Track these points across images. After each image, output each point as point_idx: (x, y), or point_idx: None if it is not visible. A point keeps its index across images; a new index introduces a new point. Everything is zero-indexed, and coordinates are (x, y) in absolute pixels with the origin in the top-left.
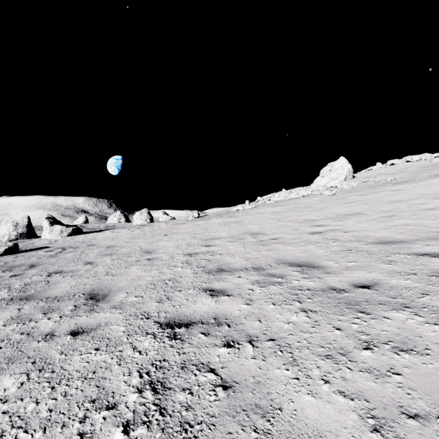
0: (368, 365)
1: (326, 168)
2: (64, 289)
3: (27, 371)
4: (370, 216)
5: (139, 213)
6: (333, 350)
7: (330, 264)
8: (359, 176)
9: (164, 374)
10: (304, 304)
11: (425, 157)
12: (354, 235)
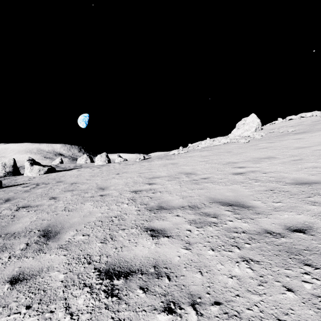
0: None
1: (241, 122)
2: (24, 224)
3: None
4: (281, 159)
5: (100, 156)
6: None
7: (258, 204)
8: (265, 128)
9: None
10: (243, 251)
11: (316, 114)
12: (272, 176)
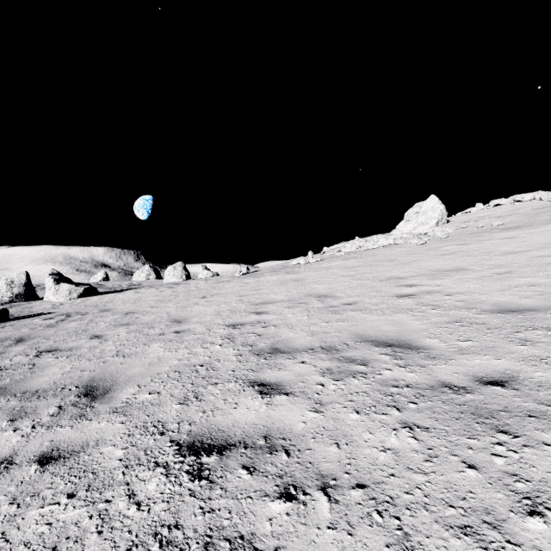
0: None
1: (413, 210)
2: (52, 377)
3: None
4: (477, 272)
5: (172, 268)
6: (473, 515)
7: (434, 343)
8: (454, 220)
9: None
10: (405, 414)
11: (540, 195)
12: (460, 299)
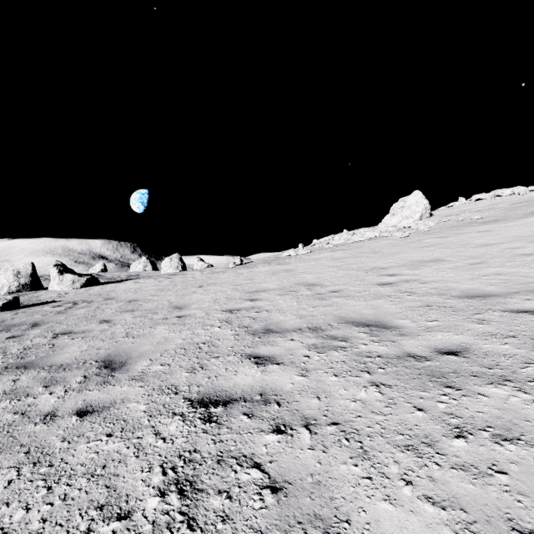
0: (461, 459)
1: (398, 204)
2: (73, 354)
3: (18, 464)
4: (453, 263)
5: (169, 259)
6: (415, 439)
7: (405, 323)
8: (437, 214)
9: (194, 471)
10: (374, 376)
11: (519, 191)
12: (434, 287)
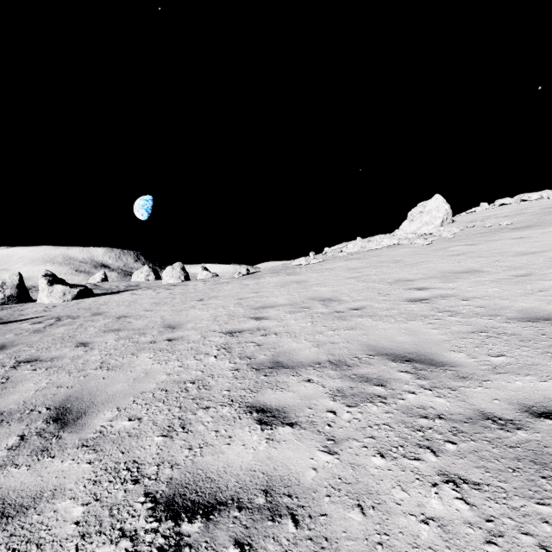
0: None
1: (416, 209)
2: (24, 395)
3: None
4: (493, 275)
5: (170, 269)
6: None
7: (461, 359)
8: (459, 220)
9: None
10: (444, 460)
11: (548, 195)
12: (480, 305)
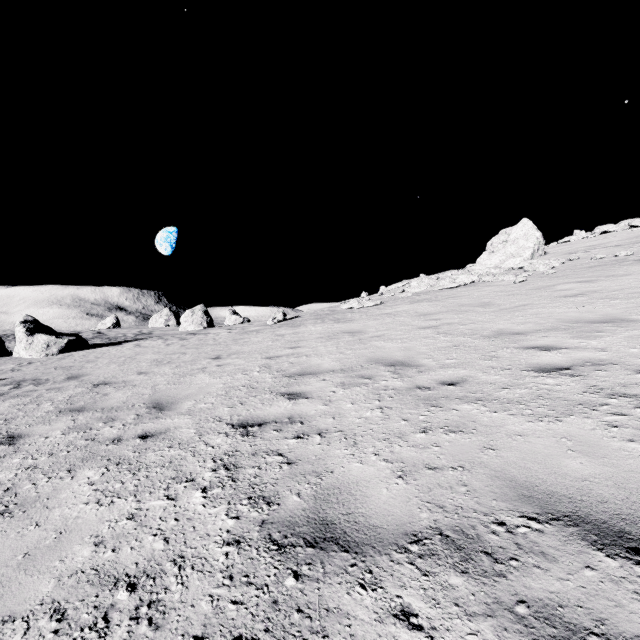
0: None
1: (498, 238)
2: None
3: None
4: None
5: (190, 313)
6: None
7: None
8: (553, 251)
9: None
10: None
11: None
12: None
